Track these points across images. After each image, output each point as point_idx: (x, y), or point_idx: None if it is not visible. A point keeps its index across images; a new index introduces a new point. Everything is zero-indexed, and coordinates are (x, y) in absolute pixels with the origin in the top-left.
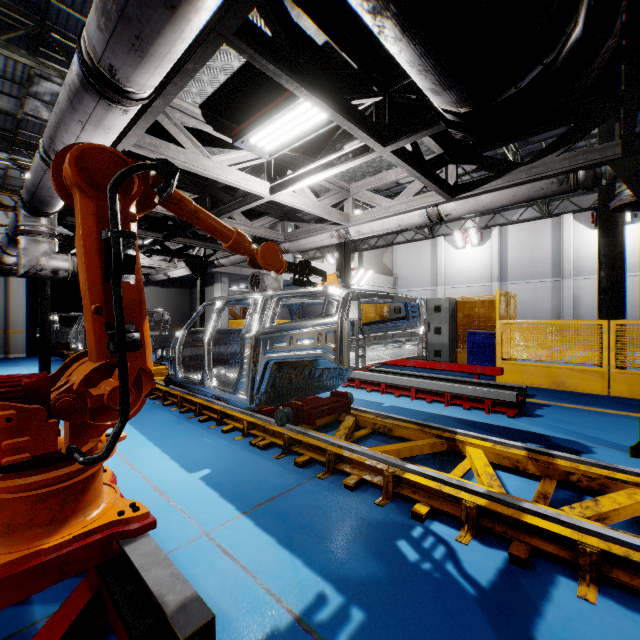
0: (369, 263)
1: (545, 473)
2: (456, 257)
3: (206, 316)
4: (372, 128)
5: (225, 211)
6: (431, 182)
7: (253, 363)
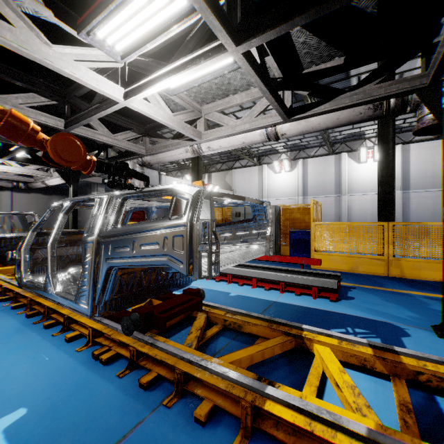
0: (216, 181)
1: (393, 372)
2: (275, 179)
3: (85, 219)
4: (224, 22)
5: (83, 118)
6: (274, 99)
7: (94, 269)
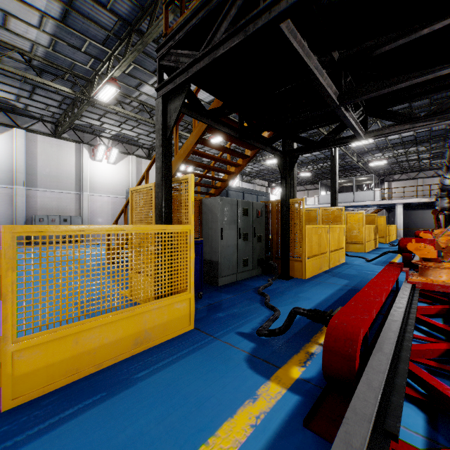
0: None
1: None
2: None
3: None
4: None
5: None
6: None
7: None
